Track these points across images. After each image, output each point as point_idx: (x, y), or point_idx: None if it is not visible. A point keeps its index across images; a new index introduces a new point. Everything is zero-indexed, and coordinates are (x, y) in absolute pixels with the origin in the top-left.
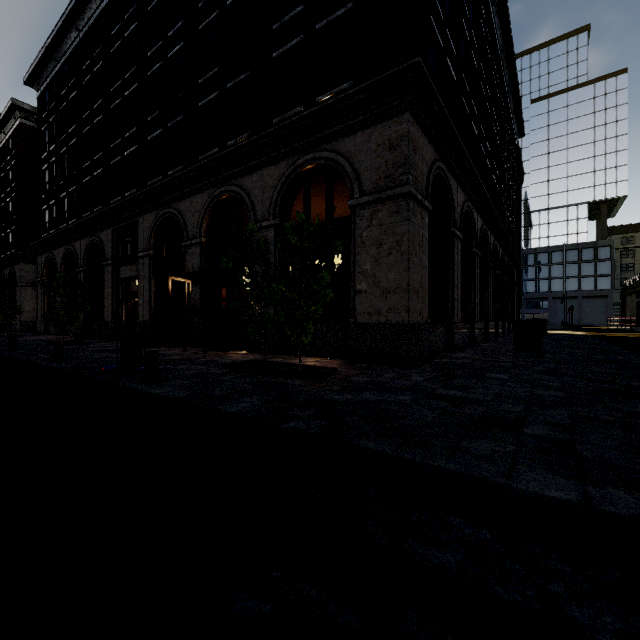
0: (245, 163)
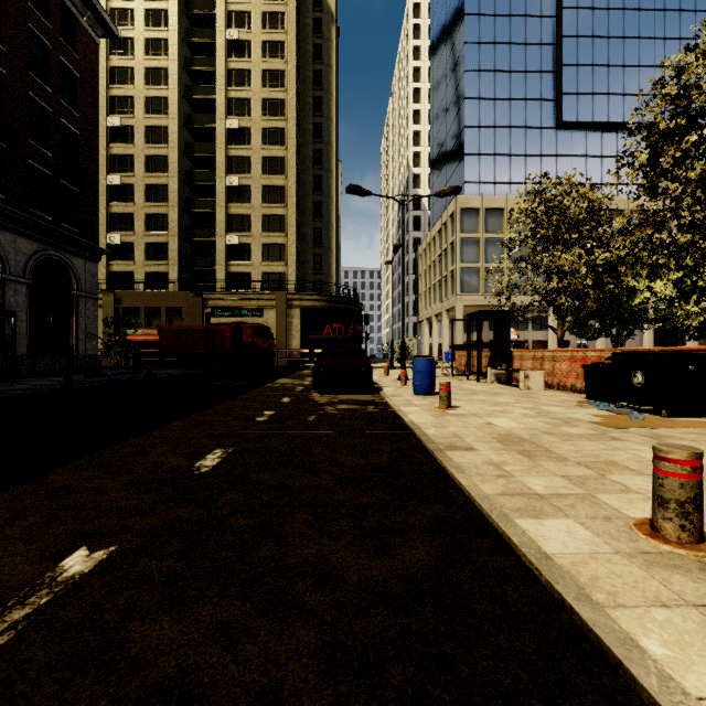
0: (2, 220)
